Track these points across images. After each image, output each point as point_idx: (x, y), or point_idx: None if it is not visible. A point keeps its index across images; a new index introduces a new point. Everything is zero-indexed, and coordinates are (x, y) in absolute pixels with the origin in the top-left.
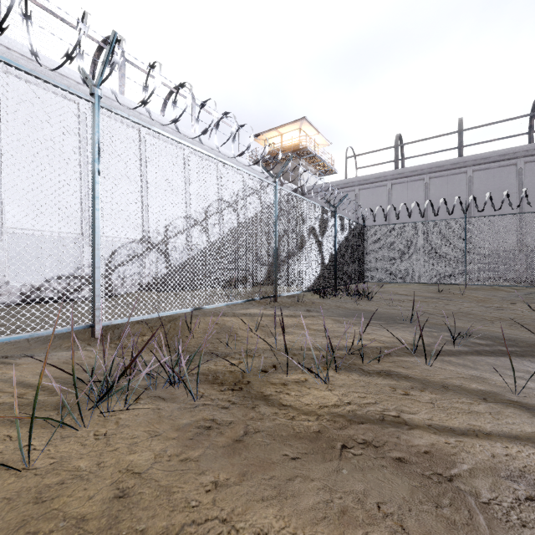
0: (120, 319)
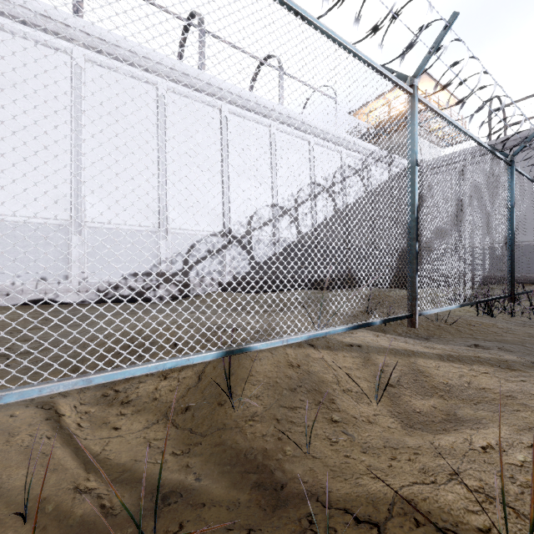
0: None
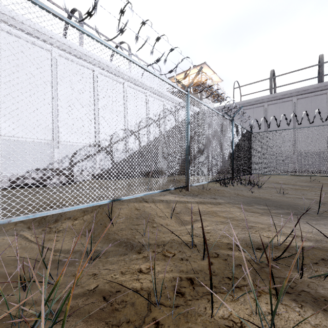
0: (23, 216)
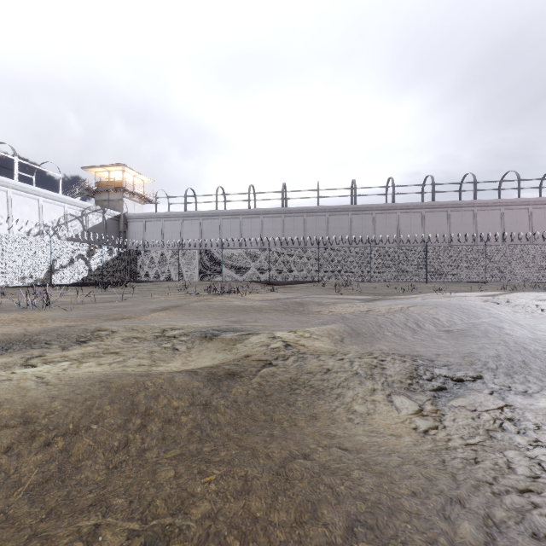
0: None
